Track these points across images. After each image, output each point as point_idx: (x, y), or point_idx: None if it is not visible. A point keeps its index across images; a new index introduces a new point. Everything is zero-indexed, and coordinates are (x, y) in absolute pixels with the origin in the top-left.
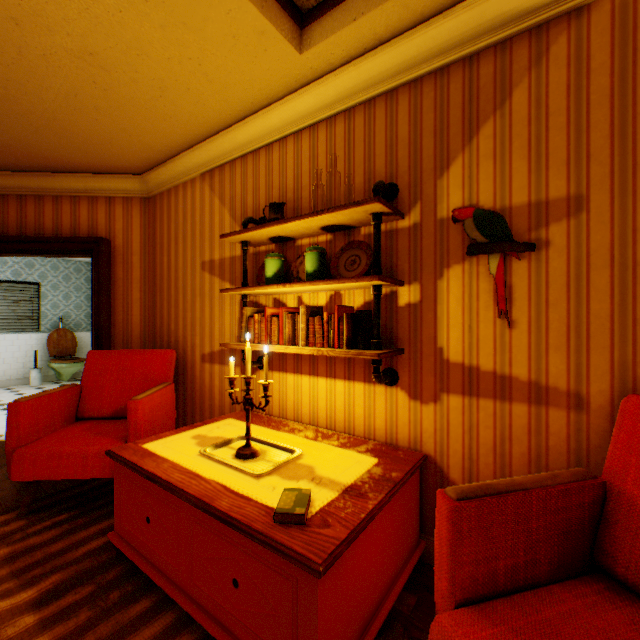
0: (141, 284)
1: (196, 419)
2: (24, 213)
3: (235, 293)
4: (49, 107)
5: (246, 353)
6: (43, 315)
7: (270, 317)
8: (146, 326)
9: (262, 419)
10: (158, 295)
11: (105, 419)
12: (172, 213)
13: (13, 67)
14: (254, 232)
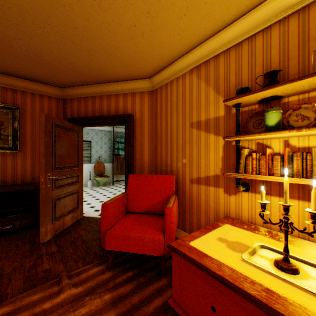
0: (148, 138)
1: (185, 217)
2: (94, 105)
3: (232, 139)
4: (117, 38)
5: (284, 184)
6: (92, 155)
7: (270, 155)
8: (151, 161)
9: (252, 227)
10: (158, 144)
11: (140, 213)
12: (168, 97)
13: (107, 11)
14: (257, 93)
